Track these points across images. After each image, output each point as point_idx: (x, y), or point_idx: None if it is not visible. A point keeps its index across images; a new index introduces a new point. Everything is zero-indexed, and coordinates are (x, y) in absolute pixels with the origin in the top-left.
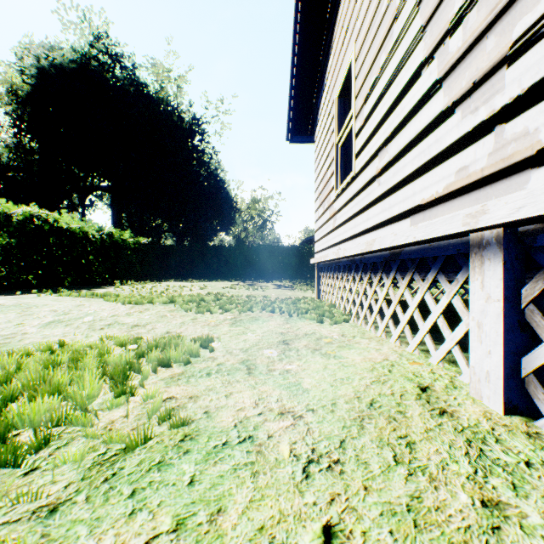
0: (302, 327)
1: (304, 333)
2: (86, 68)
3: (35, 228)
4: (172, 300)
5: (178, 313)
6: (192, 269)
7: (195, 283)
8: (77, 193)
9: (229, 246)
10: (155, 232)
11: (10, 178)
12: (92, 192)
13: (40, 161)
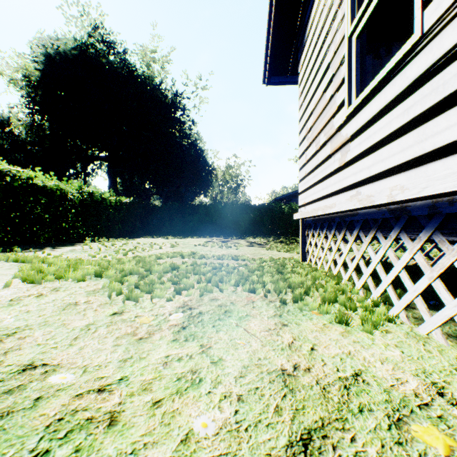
0: (317, 343)
1: (338, 378)
2: (85, 55)
3: (5, 184)
4: (100, 273)
5: (100, 296)
6: (171, 226)
7: (169, 240)
8: (80, 162)
9: (205, 205)
10: (144, 195)
11: (29, 151)
12: (92, 161)
13: (49, 135)
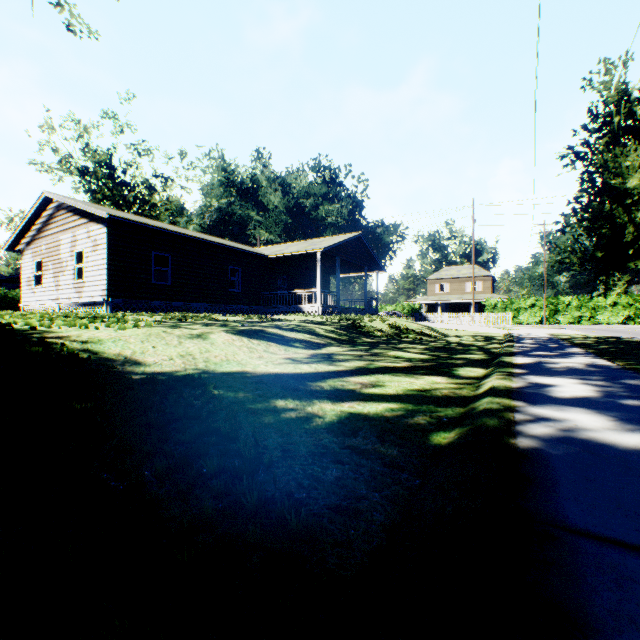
0: None
1: None
2: None
3: None
4: None
5: None
6: None
7: None
8: None
9: None
10: None
11: None
12: None
13: None
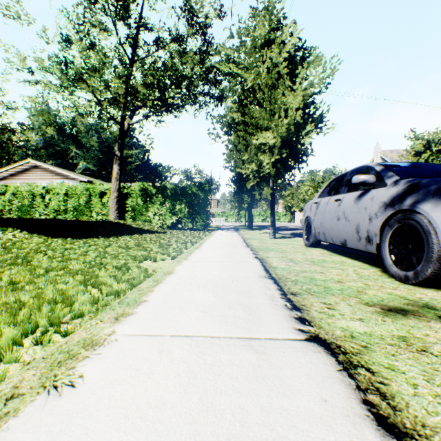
0: None
1: None
2: None
3: None
4: None
5: None
6: None
7: None
8: None
9: None
10: None
11: None
12: None
13: None
